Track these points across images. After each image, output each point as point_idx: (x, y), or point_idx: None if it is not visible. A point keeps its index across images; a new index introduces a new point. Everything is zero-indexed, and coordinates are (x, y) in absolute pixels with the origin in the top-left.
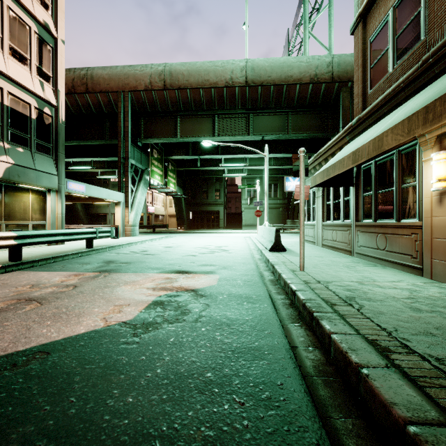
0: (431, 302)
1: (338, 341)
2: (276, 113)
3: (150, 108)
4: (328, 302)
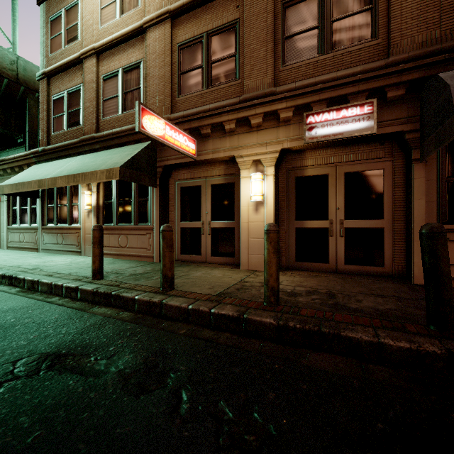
0: (78, 263)
1: (29, 278)
2: None
3: None
4: (22, 271)
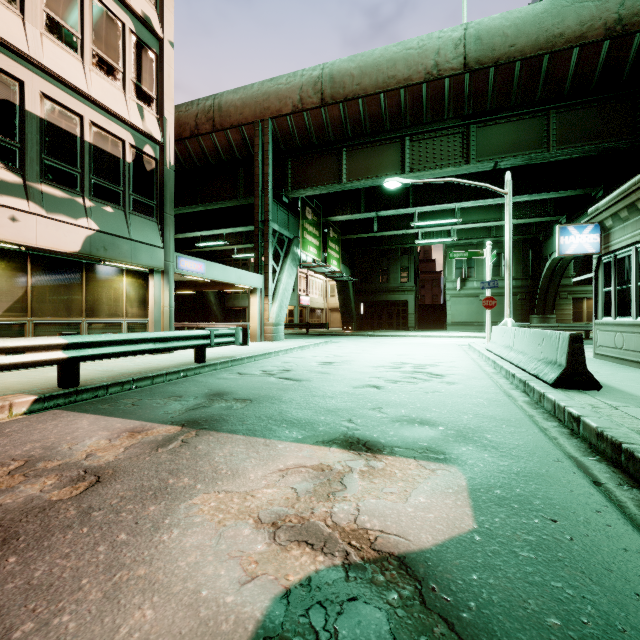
0: None
1: None
2: (523, 117)
3: (300, 141)
4: None
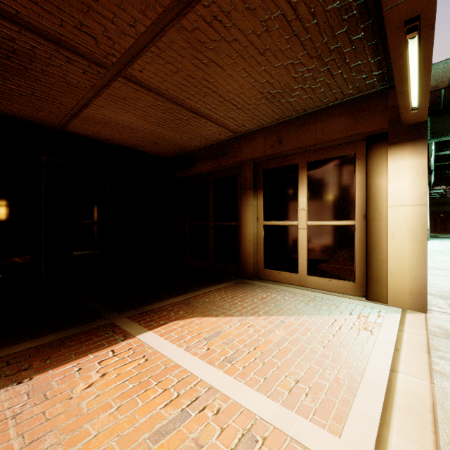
0: None
1: None
2: None
3: (447, 104)
4: None
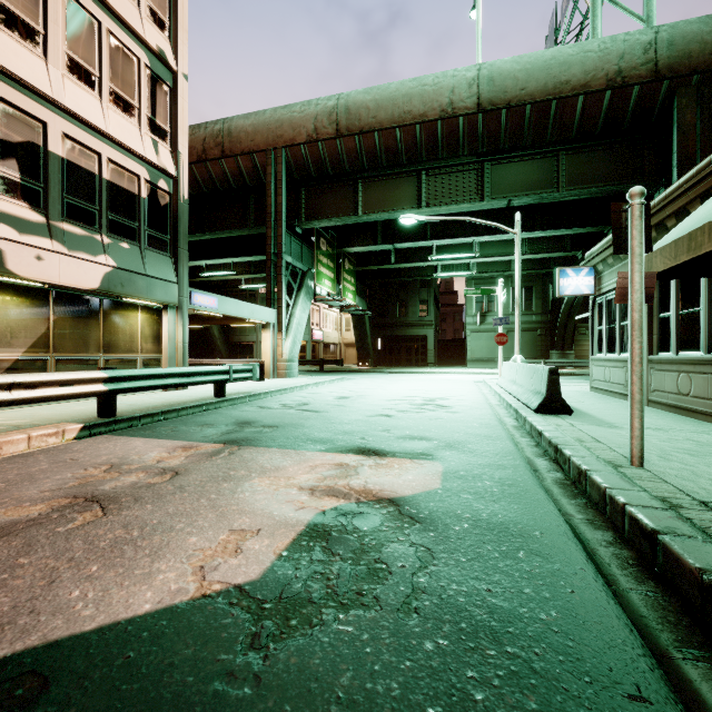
0: None
1: None
2: (535, 156)
3: (314, 171)
4: None
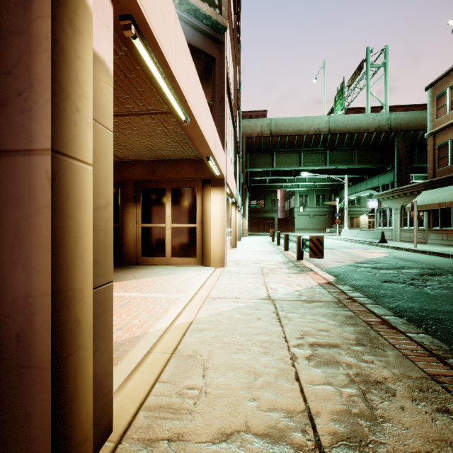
0: None
1: (452, 254)
2: (346, 150)
3: (257, 147)
4: (441, 251)
